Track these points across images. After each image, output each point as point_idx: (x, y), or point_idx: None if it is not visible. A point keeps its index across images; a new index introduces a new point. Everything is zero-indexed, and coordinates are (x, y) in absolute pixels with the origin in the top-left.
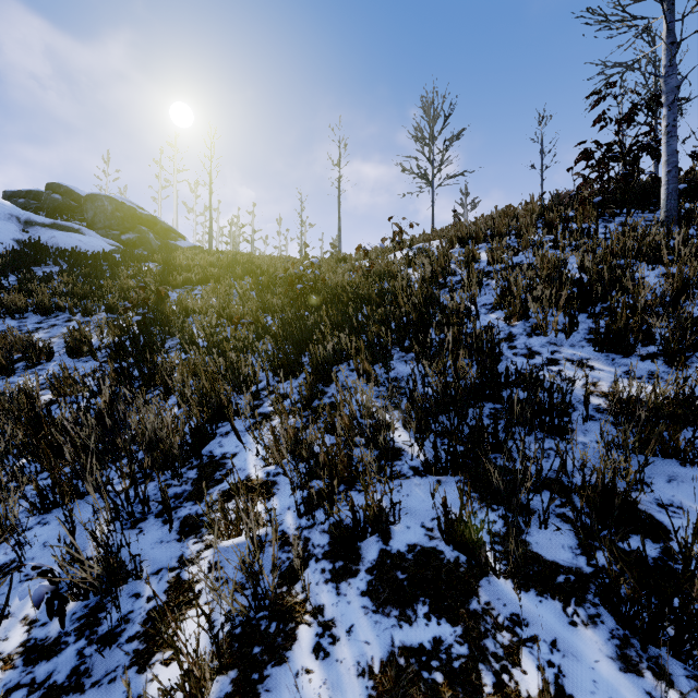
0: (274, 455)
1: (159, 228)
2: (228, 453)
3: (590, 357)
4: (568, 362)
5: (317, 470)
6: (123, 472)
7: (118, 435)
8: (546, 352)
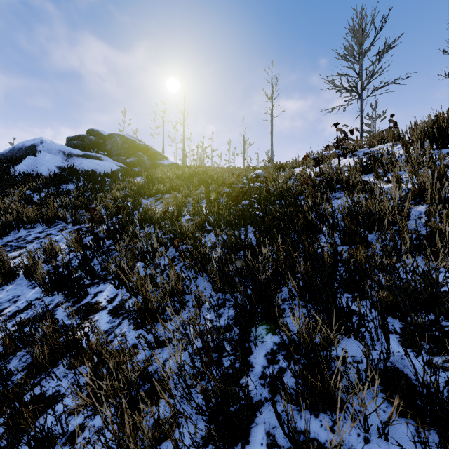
0: None
1: (150, 153)
2: None
3: None
4: None
5: None
6: None
7: None
8: None
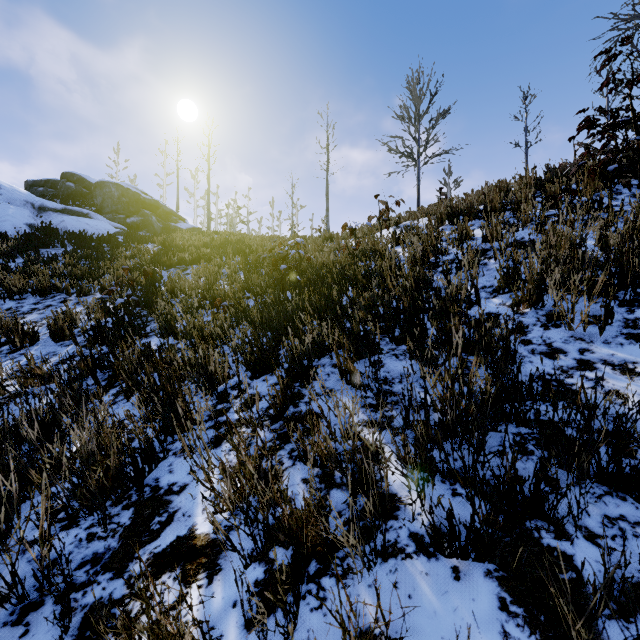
0: (213, 525)
1: (161, 211)
2: (176, 483)
3: (637, 360)
4: (608, 366)
5: (280, 534)
6: (6, 544)
7: (29, 470)
8: (573, 351)
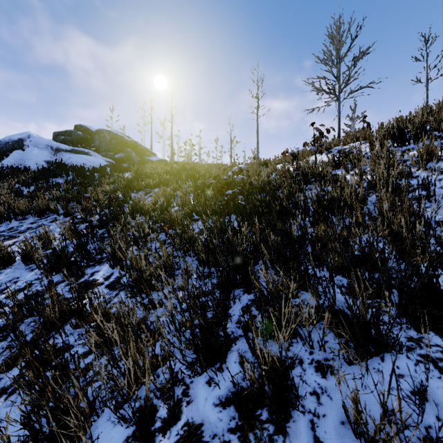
0: None
1: (139, 149)
2: None
3: None
4: None
5: None
6: None
7: None
8: None
